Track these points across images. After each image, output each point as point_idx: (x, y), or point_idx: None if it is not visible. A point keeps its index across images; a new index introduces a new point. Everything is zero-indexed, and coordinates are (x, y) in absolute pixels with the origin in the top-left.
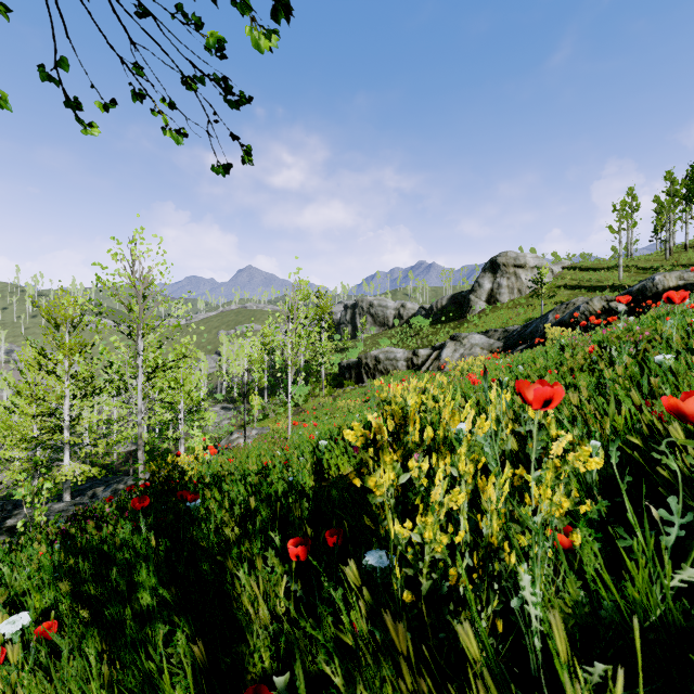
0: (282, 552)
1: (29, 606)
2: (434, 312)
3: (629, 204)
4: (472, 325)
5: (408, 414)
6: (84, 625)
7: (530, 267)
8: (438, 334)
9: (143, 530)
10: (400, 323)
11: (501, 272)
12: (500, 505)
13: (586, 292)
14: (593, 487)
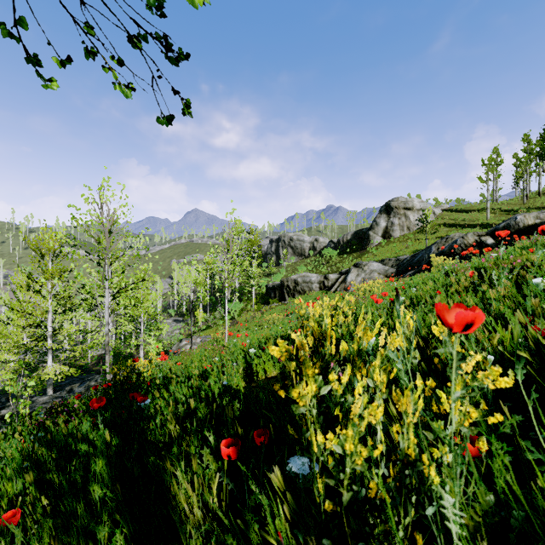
0: (216, 450)
1: (2, 493)
2: (341, 245)
3: (494, 160)
4: (371, 255)
5: (326, 331)
6: (34, 522)
7: (417, 209)
8: (344, 262)
9: (100, 427)
10: (314, 254)
11: (394, 213)
12: (416, 420)
13: (460, 229)
14: (488, 394)
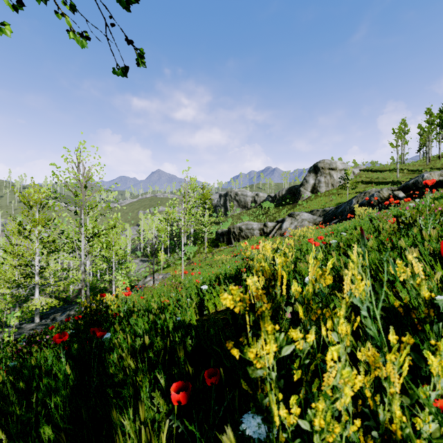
0: (166, 391)
1: None
2: (277, 199)
3: (402, 129)
4: (302, 207)
5: (277, 273)
6: None
7: (339, 169)
8: (280, 213)
9: (63, 360)
10: (255, 206)
11: (320, 173)
12: (398, 385)
13: (375, 185)
14: (439, 336)
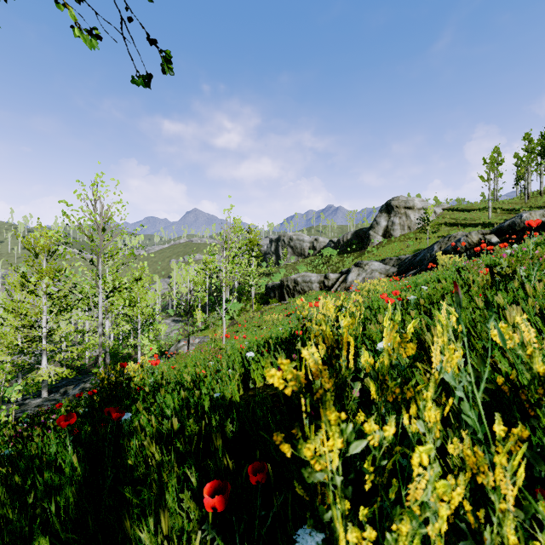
0: (199, 492)
1: None
2: (341, 245)
3: (495, 159)
4: (371, 255)
5: (342, 339)
6: None
7: (418, 208)
8: (344, 262)
9: (69, 448)
10: (314, 253)
11: (394, 213)
12: (511, 497)
13: (462, 228)
14: None
